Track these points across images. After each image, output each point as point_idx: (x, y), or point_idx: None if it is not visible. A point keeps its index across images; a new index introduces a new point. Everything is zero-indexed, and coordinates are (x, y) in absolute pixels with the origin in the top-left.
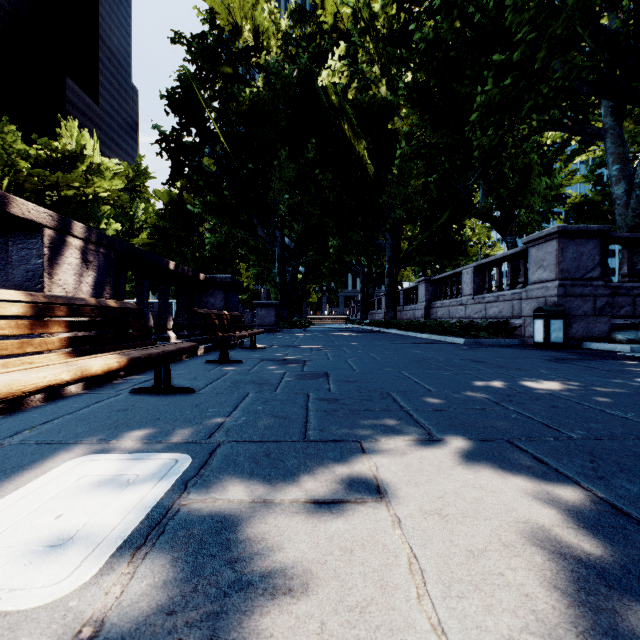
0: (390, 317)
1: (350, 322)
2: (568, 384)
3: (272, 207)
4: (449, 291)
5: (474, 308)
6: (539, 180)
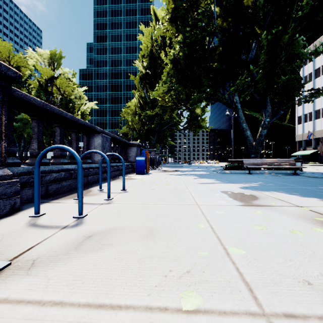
0: None
1: None
2: None
3: None
4: None
5: None
6: None
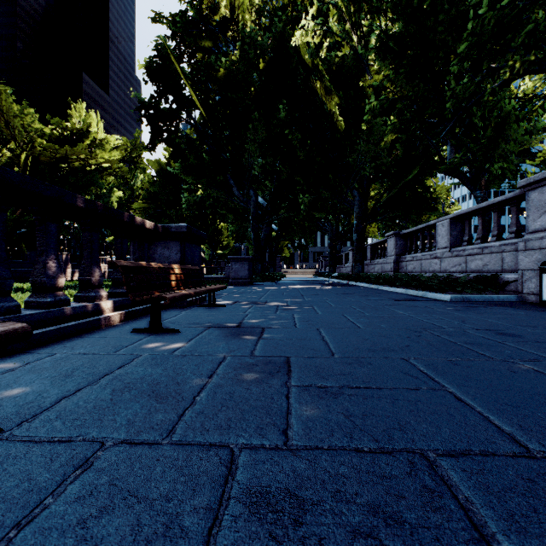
0: (358, 270)
1: (319, 275)
2: None
3: (246, 168)
4: (420, 244)
5: (451, 261)
6: (517, 129)
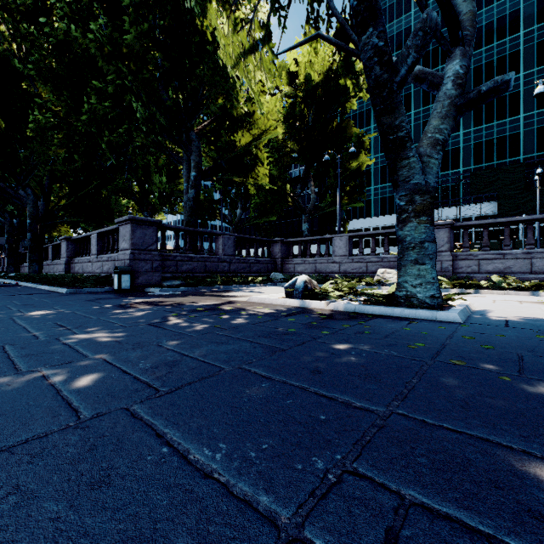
0: (34, 271)
1: None
2: (45, 312)
3: None
4: (85, 250)
5: (97, 265)
6: (157, 178)
